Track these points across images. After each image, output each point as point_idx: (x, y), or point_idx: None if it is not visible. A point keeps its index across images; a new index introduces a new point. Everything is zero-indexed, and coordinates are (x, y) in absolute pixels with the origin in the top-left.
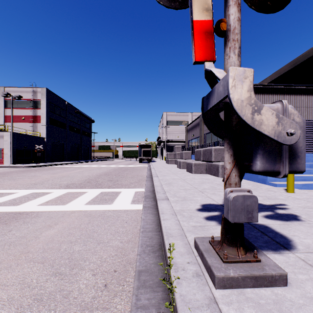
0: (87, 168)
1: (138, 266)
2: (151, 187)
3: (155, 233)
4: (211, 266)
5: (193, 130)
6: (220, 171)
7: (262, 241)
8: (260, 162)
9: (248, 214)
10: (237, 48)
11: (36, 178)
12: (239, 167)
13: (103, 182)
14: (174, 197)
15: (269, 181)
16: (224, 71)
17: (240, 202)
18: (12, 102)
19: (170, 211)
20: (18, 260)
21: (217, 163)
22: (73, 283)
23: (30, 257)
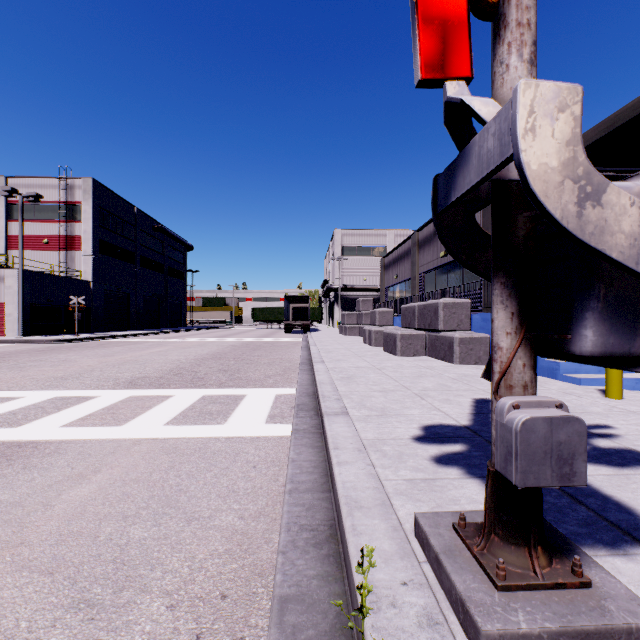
0: (176, 345)
1: (279, 584)
2: (311, 384)
3: (320, 495)
4: (465, 599)
5: (397, 266)
6: (456, 351)
7: (576, 520)
8: (596, 331)
9: (562, 466)
10: (528, 45)
11: (68, 365)
12: (533, 343)
13: (208, 373)
14: (362, 409)
15: (563, 373)
16: (495, 102)
17: (542, 435)
18: (22, 208)
19: (353, 441)
20: None
21: (450, 333)
22: (118, 633)
23: (24, 556)
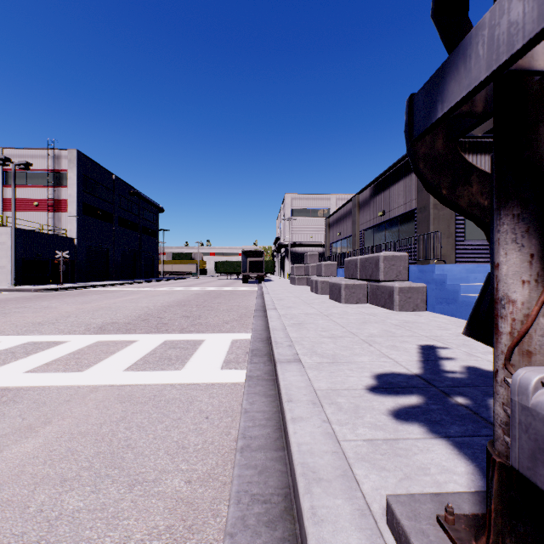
0: (147, 294)
1: None
2: (264, 330)
3: (274, 454)
4: None
5: (339, 225)
6: (396, 299)
7: None
8: None
9: None
10: None
11: (48, 311)
12: None
13: (172, 319)
14: (313, 356)
15: None
16: None
17: None
18: (14, 175)
19: (307, 392)
20: None
21: (390, 283)
22: None
23: None
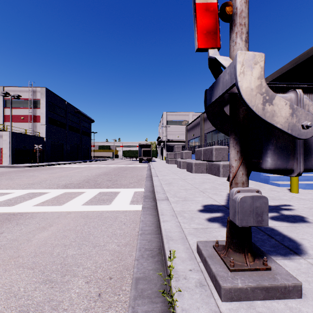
0: (86, 168)
1: (135, 272)
2: (151, 186)
3: (155, 236)
4: (216, 275)
5: (193, 130)
6: (221, 171)
7: (269, 245)
8: (272, 158)
9: (258, 217)
10: (244, 33)
11: (34, 178)
12: (246, 164)
13: (102, 182)
14: (175, 198)
15: (271, 181)
16: (230, 59)
17: (249, 204)
18: (11, 102)
19: (170, 212)
20: (7, 266)
21: (218, 162)
22: (64, 292)
23: (20, 261)
